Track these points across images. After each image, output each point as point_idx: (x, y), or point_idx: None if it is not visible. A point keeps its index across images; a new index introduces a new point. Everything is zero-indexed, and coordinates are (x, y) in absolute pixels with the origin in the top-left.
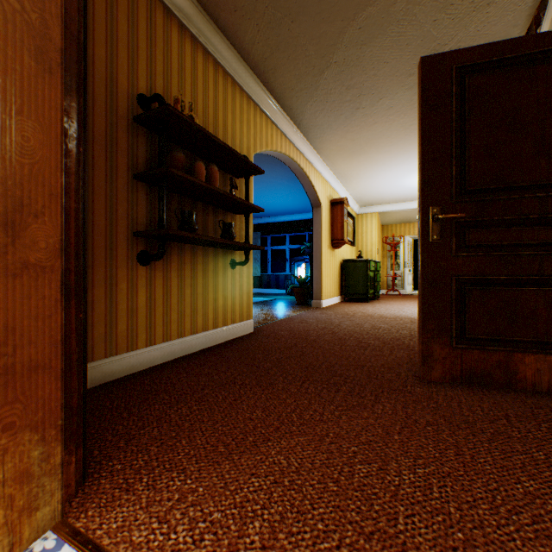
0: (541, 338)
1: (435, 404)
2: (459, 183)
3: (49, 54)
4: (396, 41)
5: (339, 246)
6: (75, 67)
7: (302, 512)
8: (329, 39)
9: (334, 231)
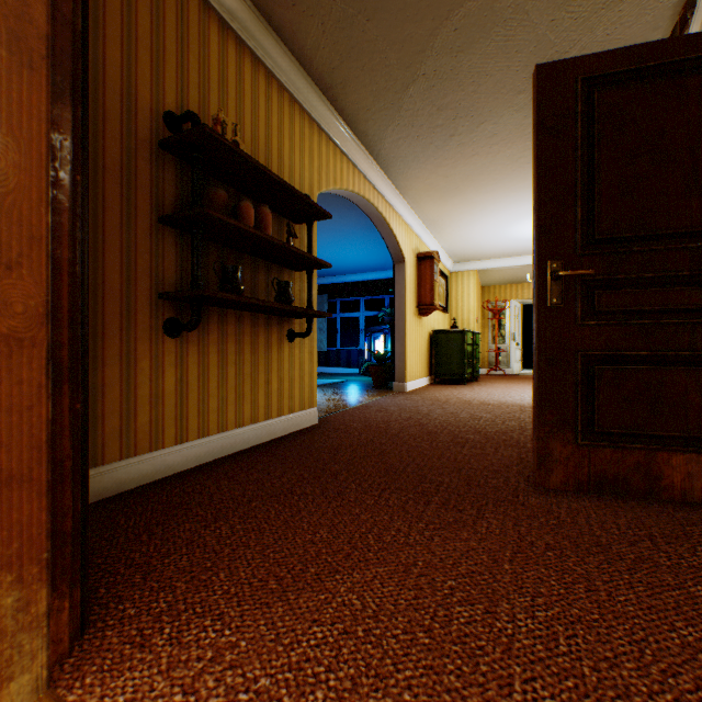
0: (693, 432)
1: (557, 520)
2: (586, 230)
3: (29, 42)
4: (502, 48)
5: (428, 312)
6: (69, 64)
7: (382, 676)
8: (415, 43)
9: (421, 294)
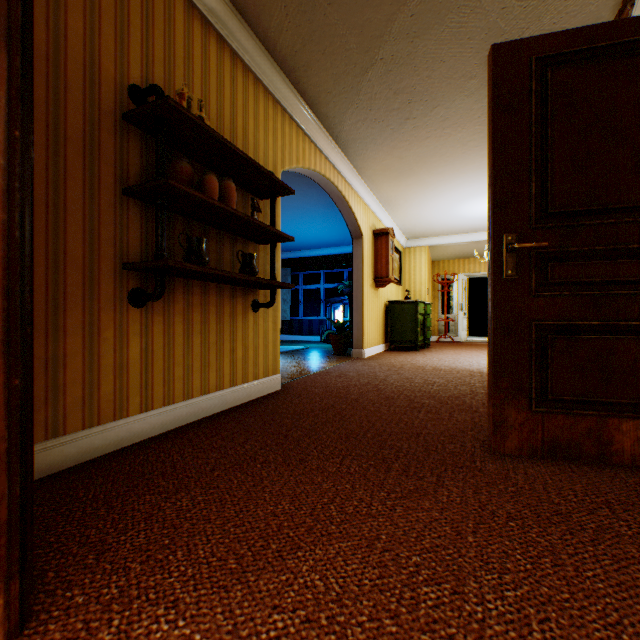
0: None
1: (515, 486)
2: (539, 204)
3: None
4: (455, 34)
5: (383, 285)
6: (3, 6)
7: None
8: (374, 28)
9: (377, 267)
